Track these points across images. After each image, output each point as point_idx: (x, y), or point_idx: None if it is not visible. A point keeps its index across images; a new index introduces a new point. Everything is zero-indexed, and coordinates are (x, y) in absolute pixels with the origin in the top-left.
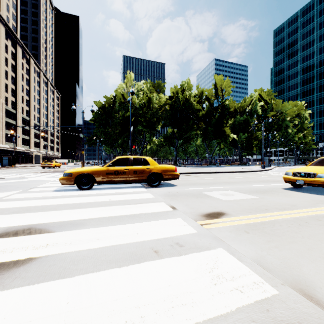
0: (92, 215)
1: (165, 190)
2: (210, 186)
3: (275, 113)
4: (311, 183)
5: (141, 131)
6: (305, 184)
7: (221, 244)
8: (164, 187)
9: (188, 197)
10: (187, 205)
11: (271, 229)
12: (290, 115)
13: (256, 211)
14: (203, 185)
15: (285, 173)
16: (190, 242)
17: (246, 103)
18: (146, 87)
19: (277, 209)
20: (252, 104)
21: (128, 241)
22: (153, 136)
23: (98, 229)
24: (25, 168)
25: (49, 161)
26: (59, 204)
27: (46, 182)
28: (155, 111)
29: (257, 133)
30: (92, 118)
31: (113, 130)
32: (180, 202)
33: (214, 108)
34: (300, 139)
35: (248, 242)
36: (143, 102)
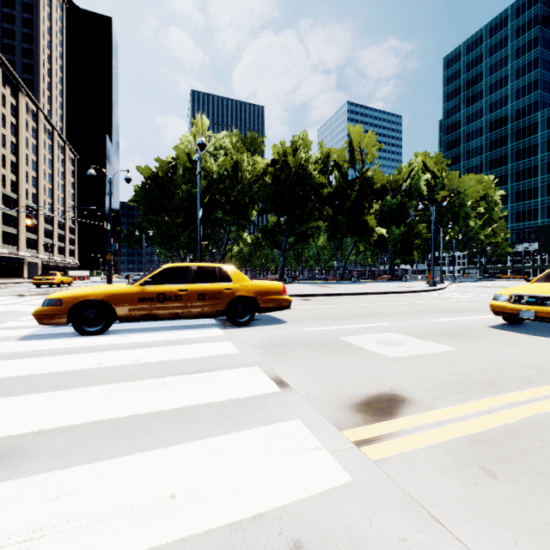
0: (67, 417)
1: (262, 333)
2: (352, 321)
3: (448, 193)
4: (549, 317)
5: (222, 220)
6: (537, 319)
7: (440, 545)
8: (262, 325)
9: (312, 350)
10: (311, 375)
11: (545, 457)
12: (473, 197)
13: (474, 390)
14: (338, 320)
15: (495, 296)
16: (339, 535)
17: (402, 175)
18: (231, 143)
19: (515, 383)
20: (412, 177)
21: (132, 546)
22: (242, 229)
23: (57, 476)
24: (2, 287)
25: (49, 273)
26: (7, 378)
27: (22, 316)
28: (247, 186)
29: (420, 227)
30: (134, 196)
31: (172, 219)
32: (296, 366)
33: (349, 182)
34: (489, 237)
35: (519, 528)
36: (225, 169)
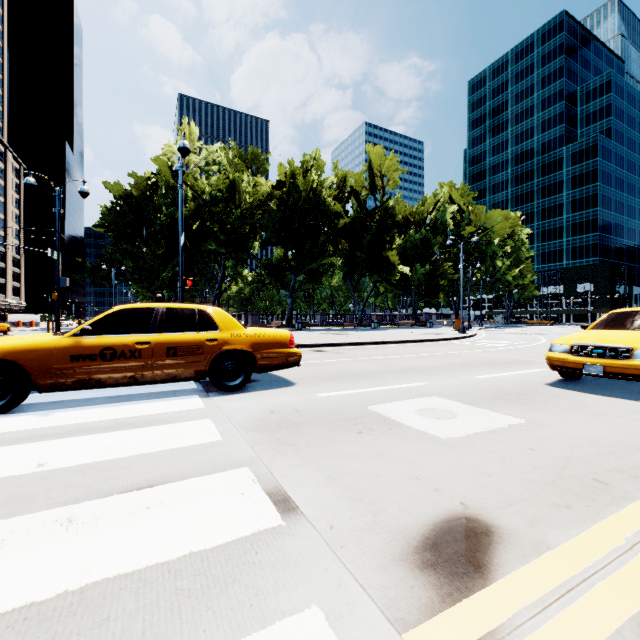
0: None
1: (261, 403)
2: (380, 381)
3: (475, 229)
4: (621, 372)
5: (215, 253)
6: (606, 375)
7: None
8: (261, 389)
9: (331, 430)
10: (333, 481)
11: None
12: (500, 234)
13: (584, 500)
14: (362, 380)
15: (552, 347)
16: None
17: (427, 207)
18: (227, 158)
19: (631, 479)
20: (437, 210)
21: None
22: (241, 264)
23: None
24: None
25: None
26: None
27: None
28: (247, 212)
29: (445, 266)
30: (100, 220)
31: (153, 251)
32: (308, 463)
33: (369, 212)
34: (517, 279)
35: None
36: (220, 190)
